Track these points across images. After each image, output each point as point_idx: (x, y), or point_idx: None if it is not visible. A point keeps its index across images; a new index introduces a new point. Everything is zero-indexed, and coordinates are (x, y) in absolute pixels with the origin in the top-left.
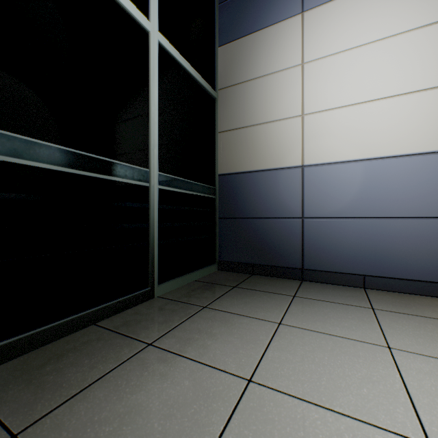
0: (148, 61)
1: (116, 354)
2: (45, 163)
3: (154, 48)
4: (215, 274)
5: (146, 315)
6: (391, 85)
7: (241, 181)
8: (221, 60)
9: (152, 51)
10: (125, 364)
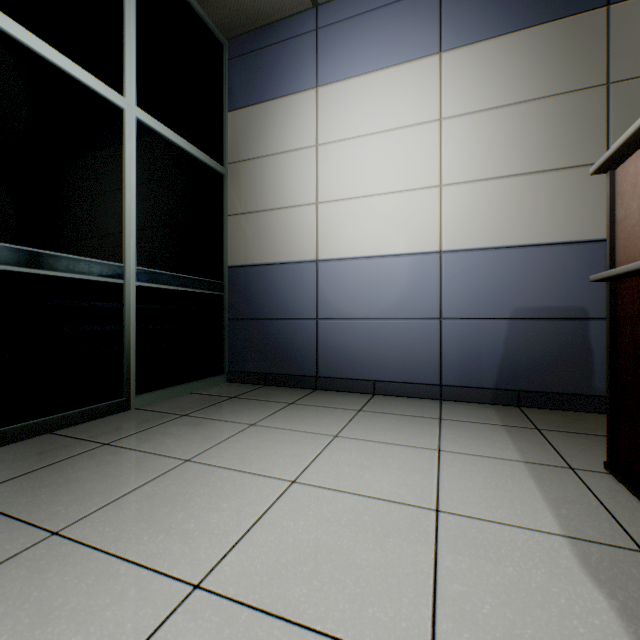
0: (123, 141)
1: (67, 452)
2: None
3: (130, 126)
4: (221, 386)
5: (113, 424)
6: (398, 179)
7: (253, 275)
8: (231, 128)
9: (128, 131)
10: (75, 457)
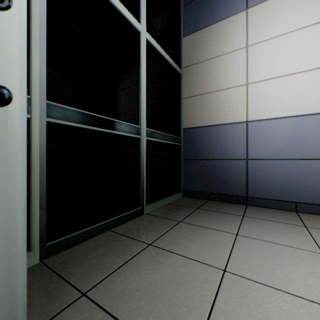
0: (140, 52)
1: (129, 250)
2: (82, 124)
3: (143, 43)
4: (181, 199)
5: (141, 225)
6: (318, 59)
7: (199, 132)
8: (184, 47)
9: (142, 45)
10: (137, 256)
